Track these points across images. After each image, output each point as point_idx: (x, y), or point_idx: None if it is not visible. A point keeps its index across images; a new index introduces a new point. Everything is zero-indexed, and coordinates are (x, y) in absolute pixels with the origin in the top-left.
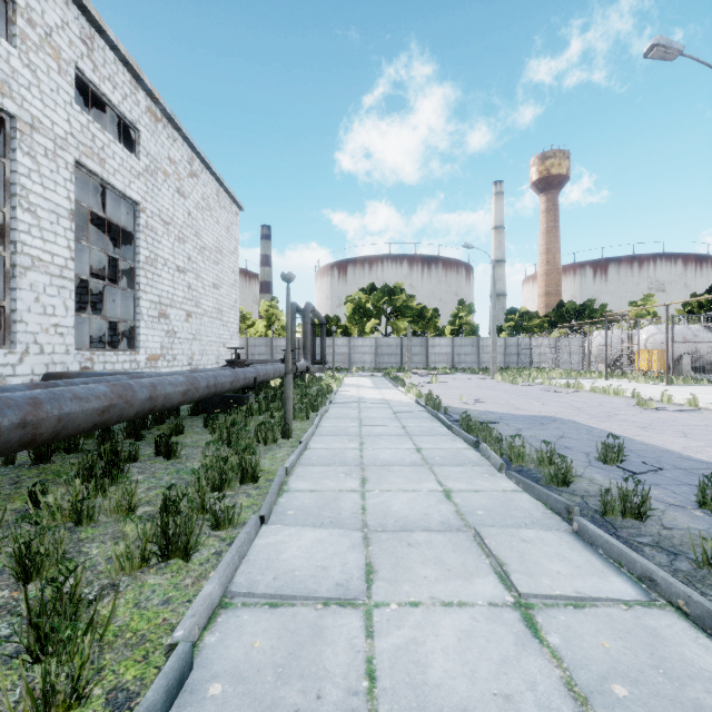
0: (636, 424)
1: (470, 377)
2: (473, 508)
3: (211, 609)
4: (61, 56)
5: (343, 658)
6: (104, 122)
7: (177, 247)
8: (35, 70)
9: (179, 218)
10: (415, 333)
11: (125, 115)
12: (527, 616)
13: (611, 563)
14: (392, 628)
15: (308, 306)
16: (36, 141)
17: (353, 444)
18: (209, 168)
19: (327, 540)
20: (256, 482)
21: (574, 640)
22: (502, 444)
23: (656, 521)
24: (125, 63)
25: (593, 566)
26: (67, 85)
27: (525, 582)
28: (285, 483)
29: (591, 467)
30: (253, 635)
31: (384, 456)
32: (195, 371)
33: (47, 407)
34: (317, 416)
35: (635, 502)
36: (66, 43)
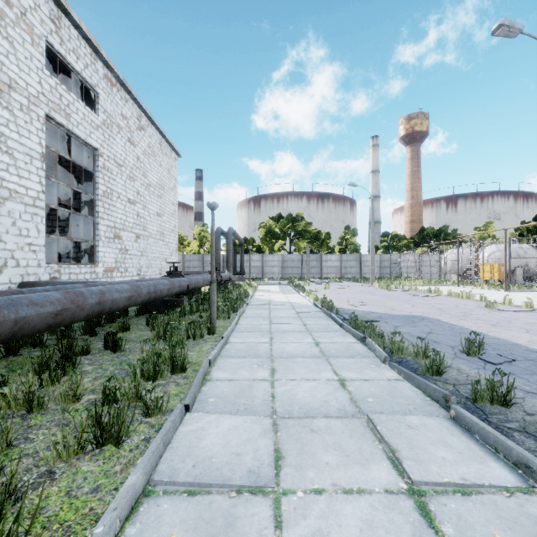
0: (487, 322)
1: (354, 285)
2: (364, 396)
3: (134, 498)
4: (34, 31)
5: None
6: (70, 86)
7: (128, 184)
8: (12, 42)
9: (130, 161)
10: (312, 251)
11: (86, 80)
12: (421, 504)
13: (488, 448)
14: (298, 517)
15: (230, 230)
16: (13, 98)
17: (264, 339)
18: (154, 123)
19: (241, 426)
20: (184, 372)
21: (467, 530)
22: (384, 339)
23: (519, 407)
24: (86, 39)
25: (473, 452)
26: (39, 54)
27: (416, 469)
28: (208, 373)
29: (457, 359)
30: (170, 526)
31: (289, 349)
32: (140, 280)
33: (4, 312)
34: (236, 316)
35: (501, 391)
36: (38, 22)
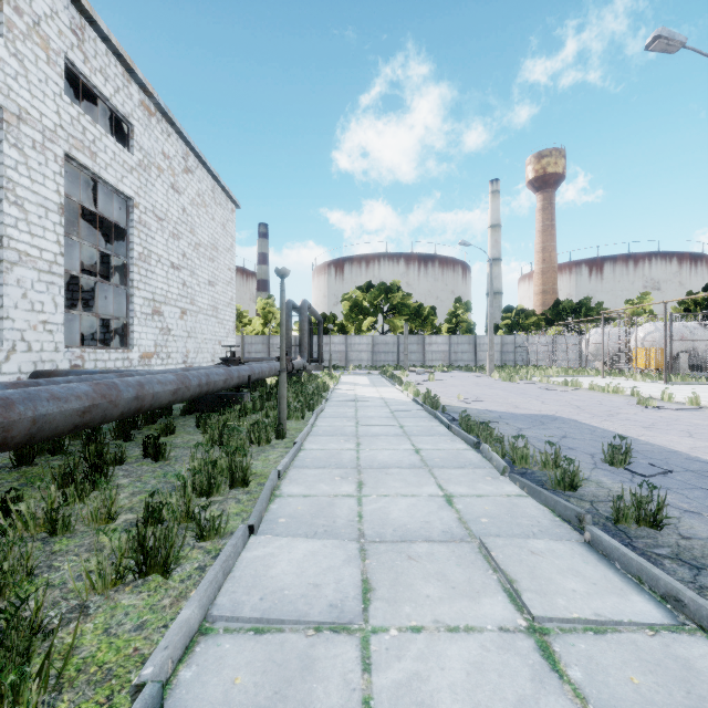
0: (639, 423)
1: (467, 375)
2: (476, 516)
3: (189, 636)
4: (50, 46)
5: (336, 698)
6: (96, 116)
7: (171, 243)
8: (22, 60)
9: (174, 214)
10: (412, 331)
11: (117, 108)
12: (543, 644)
13: (630, 579)
14: (391, 659)
15: (305, 304)
16: (23, 133)
17: (349, 445)
18: (204, 164)
19: (321, 552)
20: (247, 486)
21: (598, 674)
22: (504, 445)
23: (673, 529)
24: (117, 56)
25: (611, 583)
26: (56, 75)
27: (538, 603)
28: (277, 487)
29: (597, 470)
30: (234, 669)
31: (381, 458)
32: (187, 369)
33: (20, 408)
34: (313, 415)
35: (650, 509)
36: (55, 33)
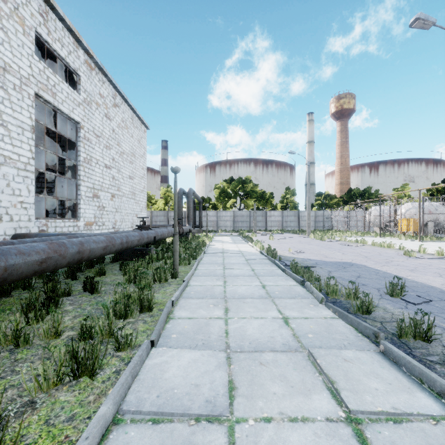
0: (406, 267)
1: (293, 236)
2: (305, 332)
3: (105, 427)
4: (25, 23)
5: None
6: (56, 70)
7: (105, 152)
8: (6, 32)
9: (106, 133)
10: (258, 208)
11: (69, 64)
12: (358, 432)
13: (414, 380)
14: (250, 444)
15: (191, 190)
16: (7, 79)
17: (219, 282)
18: (126, 101)
19: (200, 360)
20: (151, 311)
21: None
22: (321, 283)
23: (438, 342)
24: (69, 31)
25: (401, 383)
26: (29, 42)
27: (353, 399)
28: (171, 312)
29: (383, 299)
30: None
31: (240, 291)
32: (114, 232)
33: None
34: (195, 262)
35: (423, 328)
36: (28, 15)
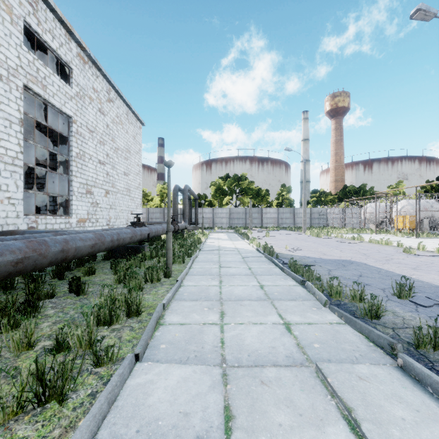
0: (408, 266)
1: (289, 233)
2: (310, 341)
3: None
4: (13, 12)
5: None
6: (48, 63)
7: (99, 147)
8: None
9: (100, 128)
10: (254, 205)
11: (61, 57)
12: None
13: None
14: None
15: (186, 187)
16: None
17: (214, 282)
18: (121, 97)
19: (191, 378)
20: (139, 316)
21: None
22: (323, 283)
23: None
24: (61, 22)
25: (431, 409)
26: (17, 32)
27: (377, 434)
28: (162, 317)
29: (390, 301)
30: None
31: (237, 292)
32: (106, 229)
33: None
34: (190, 261)
35: None
36: (16, 4)
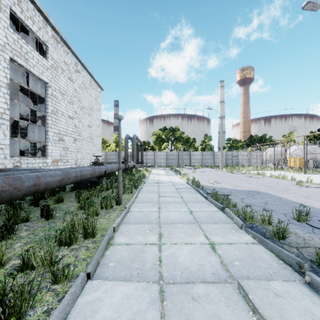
0: (301, 195)
1: (210, 170)
2: (231, 259)
3: None
4: (1, 2)
5: None
6: (30, 43)
7: (69, 106)
8: None
9: (70, 92)
10: (184, 149)
11: (39, 37)
12: None
13: None
14: None
15: (134, 136)
16: None
17: (154, 208)
18: (86, 69)
19: (133, 295)
20: (94, 237)
21: None
22: (238, 210)
23: None
24: (39, 11)
25: None
26: (5, 17)
27: None
28: (112, 238)
29: (291, 224)
30: None
31: (172, 217)
32: (73, 167)
33: None
34: (136, 191)
35: None
36: None
